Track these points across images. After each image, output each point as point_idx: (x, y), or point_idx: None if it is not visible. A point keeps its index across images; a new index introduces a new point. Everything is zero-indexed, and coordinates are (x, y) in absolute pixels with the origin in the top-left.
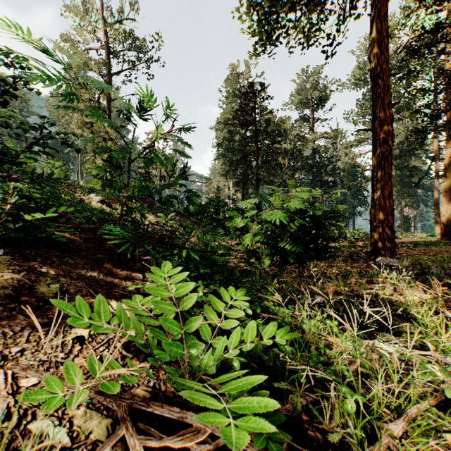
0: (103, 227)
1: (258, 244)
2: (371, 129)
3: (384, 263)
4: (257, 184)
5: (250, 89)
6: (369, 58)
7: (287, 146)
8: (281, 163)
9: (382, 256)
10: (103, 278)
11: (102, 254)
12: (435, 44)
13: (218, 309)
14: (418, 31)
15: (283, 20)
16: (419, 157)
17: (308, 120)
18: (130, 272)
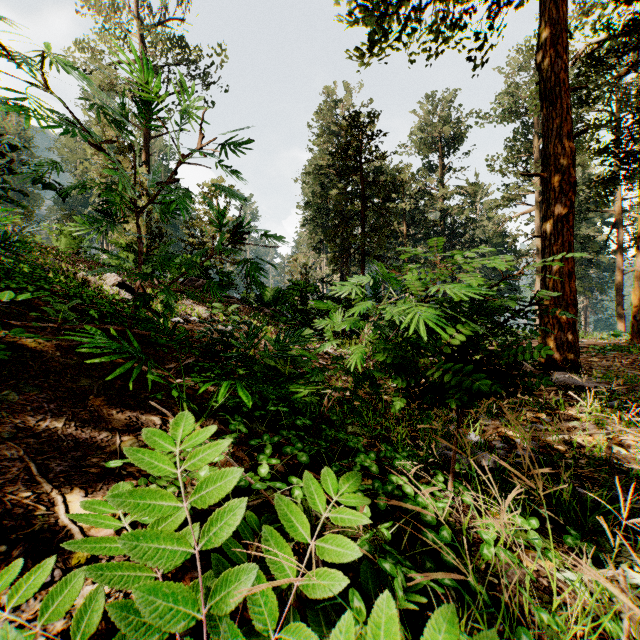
0: (108, 327)
1: (366, 349)
2: (541, 173)
3: (592, 391)
4: (363, 260)
5: (353, 121)
6: (538, 64)
7: (406, 206)
8: (397, 231)
9: (558, 369)
10: (73, 433)
11: (91, 379)
12: (628, 50)
13: (296, 534)
14: (603, 31)
15: (405, 5)
16: (593, 223)
17: (435, 170)
18: (137, 413)
